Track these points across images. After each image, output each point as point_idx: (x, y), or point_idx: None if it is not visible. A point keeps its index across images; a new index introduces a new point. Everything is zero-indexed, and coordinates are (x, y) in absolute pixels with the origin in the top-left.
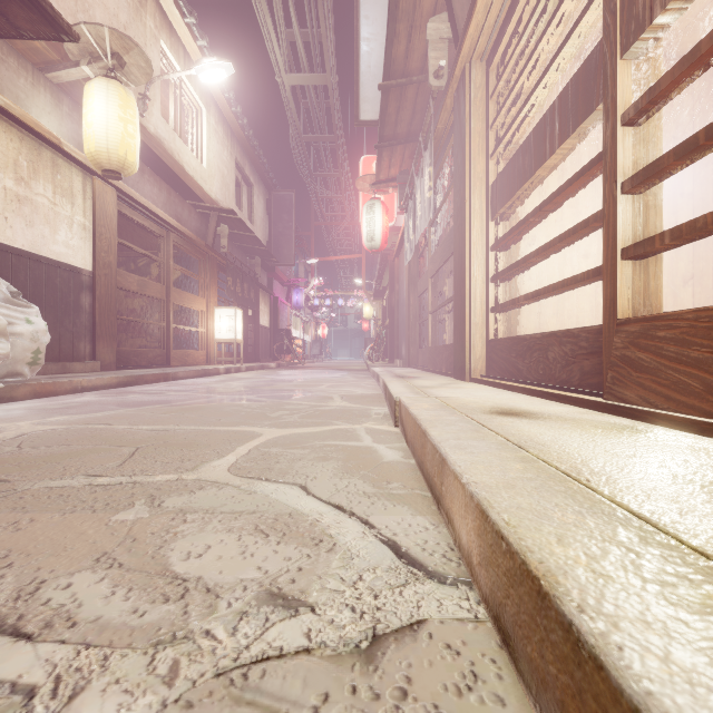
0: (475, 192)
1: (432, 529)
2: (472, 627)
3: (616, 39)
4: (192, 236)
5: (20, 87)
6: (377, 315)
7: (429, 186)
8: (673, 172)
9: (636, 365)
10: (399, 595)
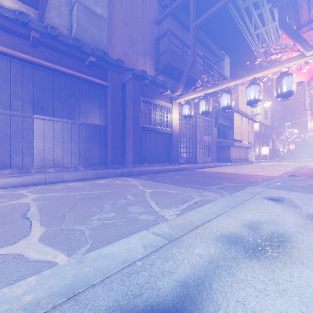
0: None
1: None
2: None
3: None
4: (258, 133)
5: None
6: None
7: None
8: None
9: None
10: None
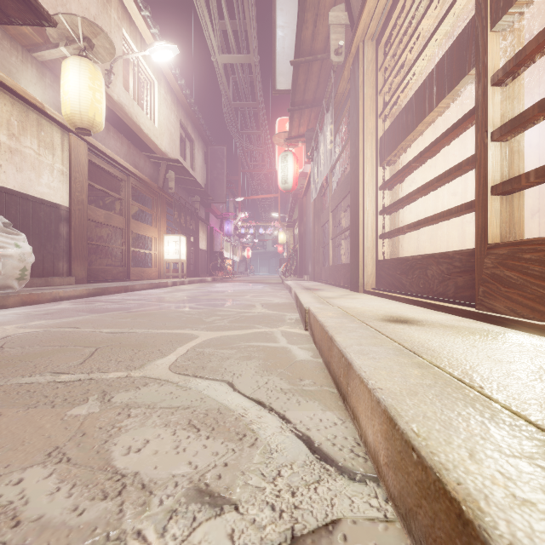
0: (367, 143)
1: (340, 424)
2: (383, 528)
3: (487, 15)
4: (146, 180)
5: (12, 63)
6: (289, 241)
7: (330, 140)
8: (536, 122)
9: (505, 282)
10: (314, 492)
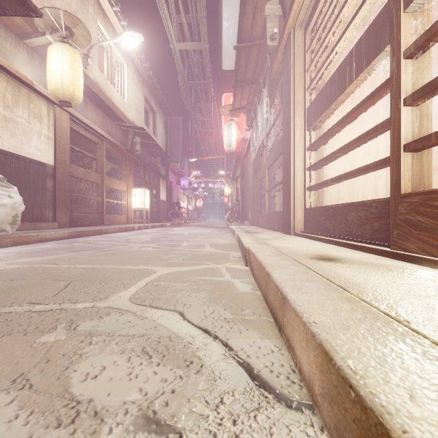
0: (297, 112)
1: (277, 352)
2: None
3: None
4: (117, 144)
5: (7, 48)
6: (233, 193)
7: (266, 110)
8: None
9: (416, 226)
10: (254, 420)
